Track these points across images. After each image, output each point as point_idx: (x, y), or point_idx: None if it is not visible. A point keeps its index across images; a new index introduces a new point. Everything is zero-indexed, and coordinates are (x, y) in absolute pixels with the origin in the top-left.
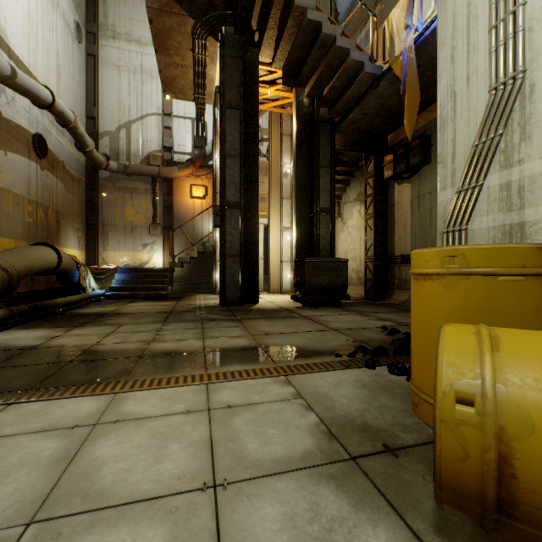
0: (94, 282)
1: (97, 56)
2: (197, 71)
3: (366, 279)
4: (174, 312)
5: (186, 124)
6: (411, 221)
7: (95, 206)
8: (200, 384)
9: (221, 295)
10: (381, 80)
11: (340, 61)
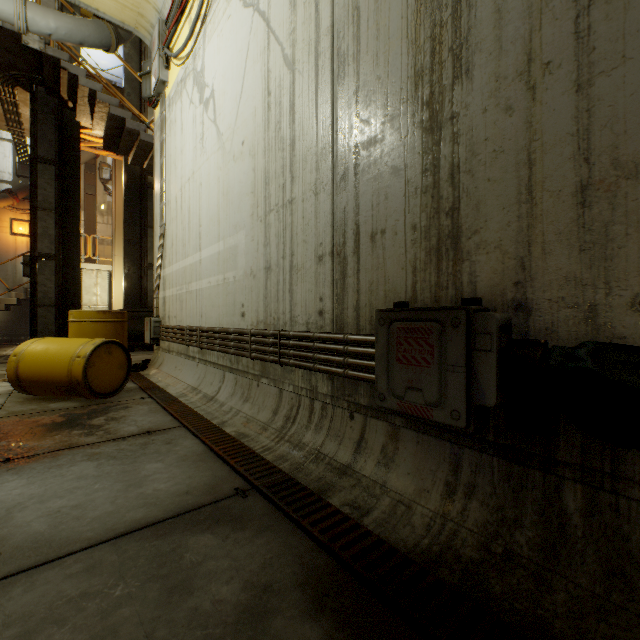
0: None
1: None
2: (8, 108)
3: None
4: None
5: (4, 146)
6: None
7: None
8: None
9: None
10: None
11: (150, 148)
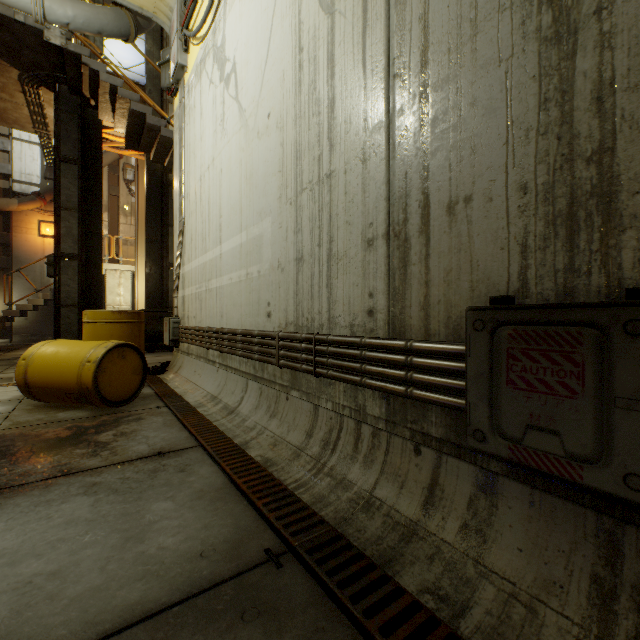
0: None
1: None
2: (34, 110)
3: None
4: None
5: (33, 149)
6: None
7: None
8: None
9: None
10: None
11: (170, 144)
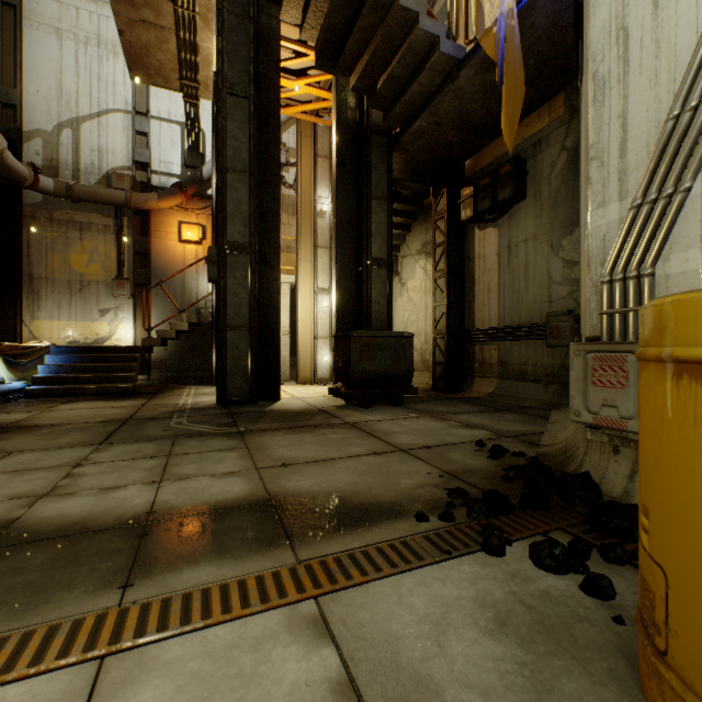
0: (5, 369)
1: (20, 8)
2: (183, 39)
3: (435, 362)
4: (131, 420)
5: (172, 130)
6: (498, 281)
7: (16, 247)
8: (80, 664)
9: (218, 390)
10: (463, 66)
11: (403, 33)
